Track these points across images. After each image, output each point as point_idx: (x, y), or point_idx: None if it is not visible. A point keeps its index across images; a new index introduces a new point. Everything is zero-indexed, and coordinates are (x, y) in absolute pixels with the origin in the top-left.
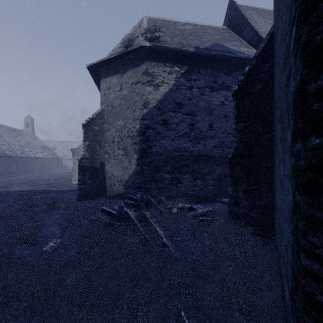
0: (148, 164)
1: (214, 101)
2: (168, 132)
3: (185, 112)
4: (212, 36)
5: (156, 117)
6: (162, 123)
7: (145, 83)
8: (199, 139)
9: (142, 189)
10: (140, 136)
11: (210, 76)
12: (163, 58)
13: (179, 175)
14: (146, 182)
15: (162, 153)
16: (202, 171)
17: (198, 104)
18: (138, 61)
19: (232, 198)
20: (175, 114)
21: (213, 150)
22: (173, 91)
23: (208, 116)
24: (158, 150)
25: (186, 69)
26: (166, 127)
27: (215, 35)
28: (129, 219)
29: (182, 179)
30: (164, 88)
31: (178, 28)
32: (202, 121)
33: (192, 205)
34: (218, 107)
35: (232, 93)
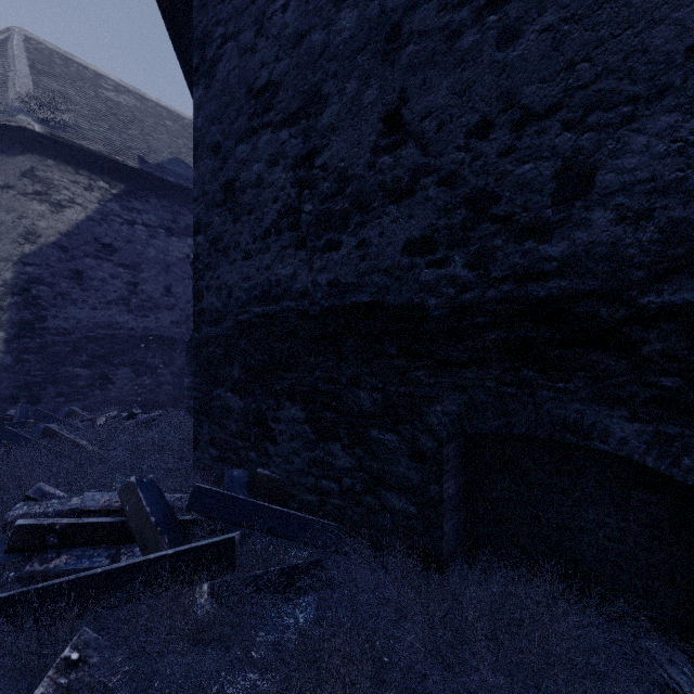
0: (38, 350)
1: (174, 252)
2: (84, 294)
3: (120, 263)
4: (172, 137)
5: (57, 263)
6: (70, 277)
7: (30, 194)
8: (148, 310)
9: (21, 400)
10: (14, 294)
11: (167, 211)
12: (74, 159)
13: (109, 370)
14: (31, 385)
15: (70, 330)
16: (152, 362)
17: (146, 252)
18: (8, 145)
19: (191, 391)
20: (100, 263)
21: (173, 328)
22: (95, 221)
23: (164, 274)
24: (62, 324)
25: (122, 189)
26: (80, 284)
27: (178, 138)
28: (18, 437)
29: (114, 377)
30: (76, 212)
31: (104, 95)
32: (153, 281)
33: (133, 410)
34: (180, 262)
35: (190, 262)
